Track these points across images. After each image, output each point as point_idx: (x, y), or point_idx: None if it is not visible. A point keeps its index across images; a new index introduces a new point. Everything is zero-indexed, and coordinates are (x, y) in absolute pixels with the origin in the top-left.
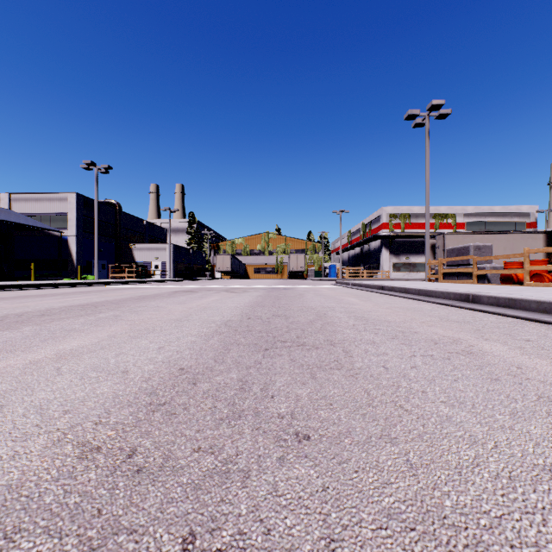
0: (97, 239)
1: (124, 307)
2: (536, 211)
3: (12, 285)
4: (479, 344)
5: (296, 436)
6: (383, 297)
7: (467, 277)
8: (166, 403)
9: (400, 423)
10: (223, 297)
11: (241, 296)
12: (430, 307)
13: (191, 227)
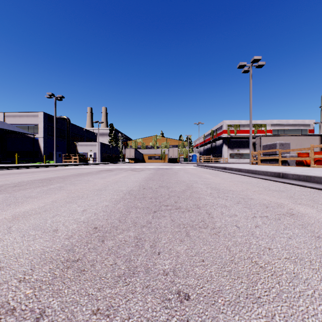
0: (55, 139)
1: (67, 181)
2: (314, 123)
3: (3, 167)
4: (296, 207)
5: (178, 296)
6: (226, 174)
7: (275, 162)
8: (79, 259)
9: (260, 281)
10: (129, 174)
11: (139, 173)
12: (256, 181)
13: (111, 132)
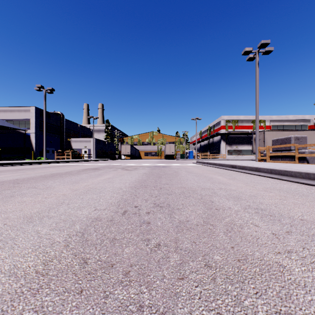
0: (45, 134)
1: (13, 188)
2: (314, 118)
3: None
4: None
5: None
6: (241, 174)
7: (289, 158)
8: None
9: None
10: (116, 175)
11: (130, 173)
12: (304, 188)
13: (107, 128)
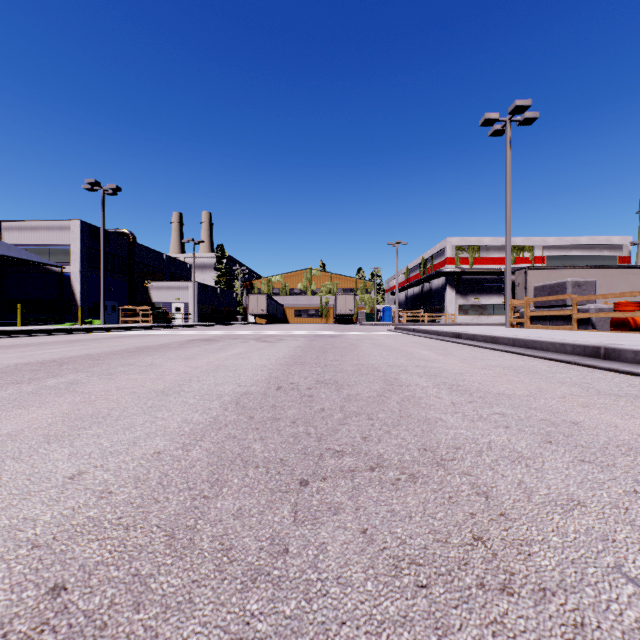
0: (102, 275)
1: (101, 366)
2: (631, 243)
3: None
4: None
5: None
6: (464, 348)
7: (562, 321)
8: None
9: None
10: (250, 349)
11: (274, 347)
12: (545, 366)
13: (220, 262)
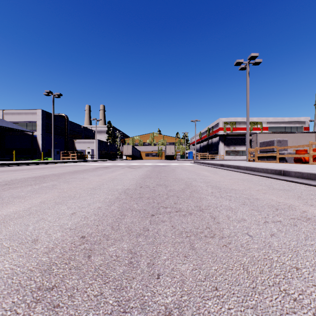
0: (53, 136)
1: (62, 178)
2: (309, 120)
3: None
4: (310, 210)
5: None
6: (224, 171)
7: (272, 159)
8: (55, 286)
9: None
10: (126, 172)
11: (136, 170)
12: (257, 178)
13: (109, 129)
